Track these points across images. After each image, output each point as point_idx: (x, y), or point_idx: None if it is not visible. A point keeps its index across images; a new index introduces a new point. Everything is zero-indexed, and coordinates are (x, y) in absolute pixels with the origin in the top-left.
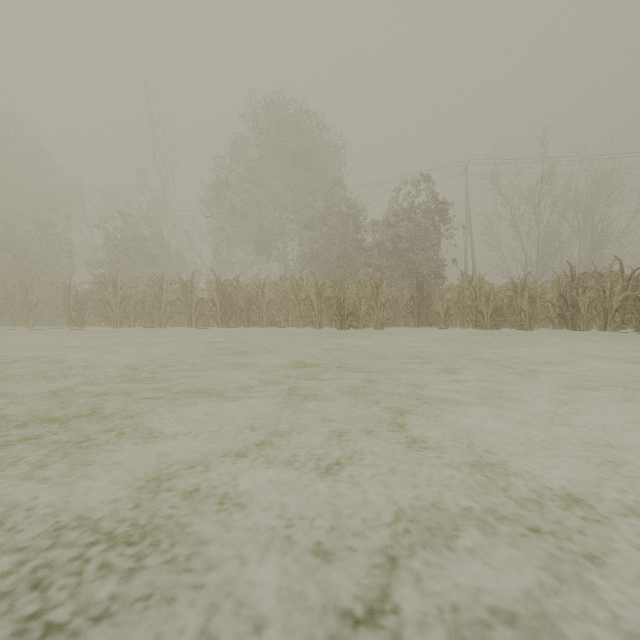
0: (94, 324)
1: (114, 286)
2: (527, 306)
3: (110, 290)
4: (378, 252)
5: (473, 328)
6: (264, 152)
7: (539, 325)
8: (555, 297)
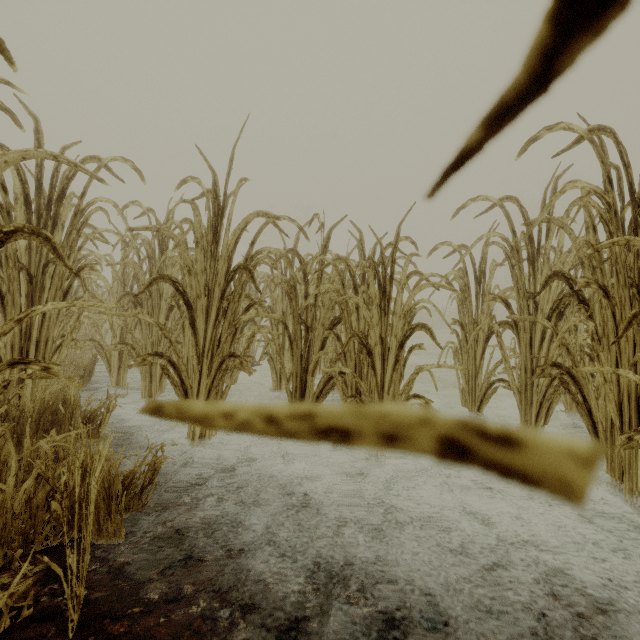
0: None
1: None
2: None
3: None
4: None
5: None
6: None
7: None
8: None
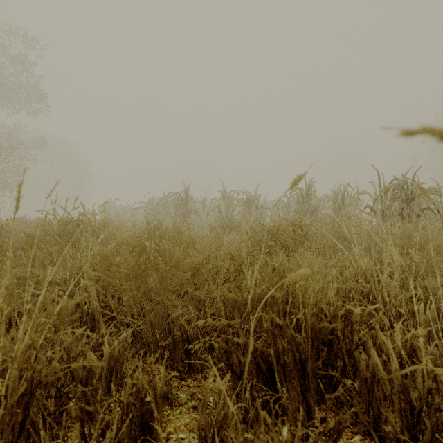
0: None
1: None
2: None
3: None
4: None
5: None
6: None
7: None
8: None
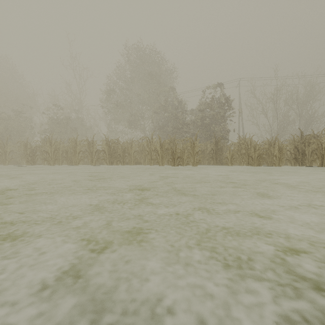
0: (42, 163)
1: (50, 143)
2: (277, 153)
3: (48, 145)
4: (193, 125)
5: (246, 165)
6: (133, 73)
7: (284, 163)
8: (292, 148)
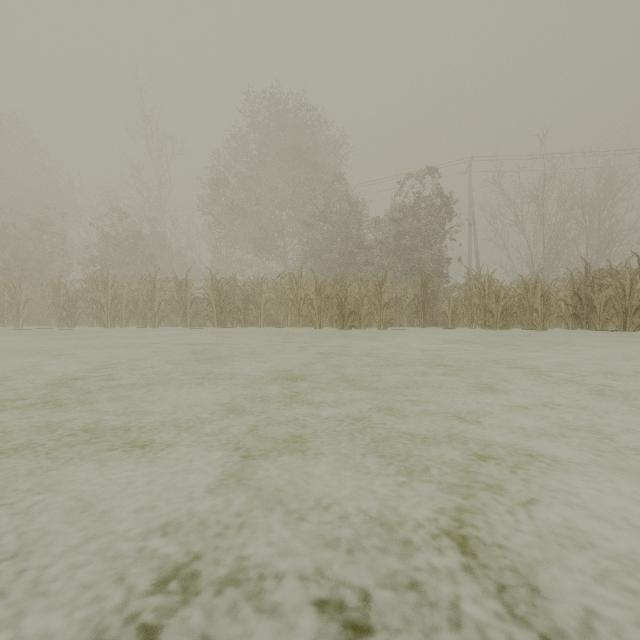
0: (87, 324)
1: (105, 284)
2: (540, 305)
3: (100, 288)
4: (380, 250)
5: (481, 328)
6: (263, 148)
7: (553, 325)
8: (569, 295)
